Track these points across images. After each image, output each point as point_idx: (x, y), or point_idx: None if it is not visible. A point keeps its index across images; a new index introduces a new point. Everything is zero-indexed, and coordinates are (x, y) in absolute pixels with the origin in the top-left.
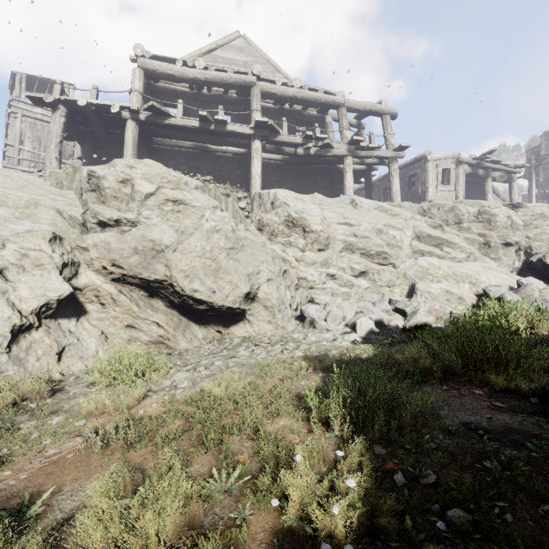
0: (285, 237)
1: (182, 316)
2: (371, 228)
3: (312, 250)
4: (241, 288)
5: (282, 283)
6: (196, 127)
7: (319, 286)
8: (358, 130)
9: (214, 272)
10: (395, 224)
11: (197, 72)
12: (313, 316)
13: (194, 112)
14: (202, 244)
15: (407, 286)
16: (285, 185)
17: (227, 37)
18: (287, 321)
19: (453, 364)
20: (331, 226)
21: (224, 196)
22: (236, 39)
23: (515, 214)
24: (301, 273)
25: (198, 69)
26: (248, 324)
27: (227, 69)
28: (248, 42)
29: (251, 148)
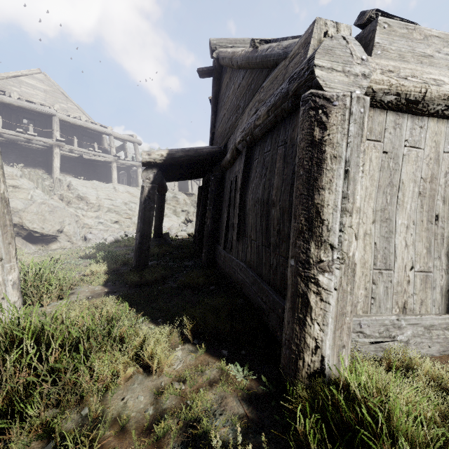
0: (76, 204)
1: (23, 240)
2: (122, 202)
3: (91, 211)
4: (56, 227)
5: (76, 225)
6: (13, 135)
7: (94, 227)
8: (123, 144)
9: (43, 220)
10: (133, 201)
11: (13, 101)
12: (90, 238)
13: (3, 115)
14: (37, 209)
15: (135, 227)
16: (75, 170)
17: (31, 71)
18: (78, 241)
19: (127, 243)
20: (102, 200)
21: (36, 179)
22: (38, 73)
23: (187, 198)
24: (85, 221)
25: (13, 98)
26: (59, 243)
27: (35, 101)
28: (47, 78)
29: (53, 151)
